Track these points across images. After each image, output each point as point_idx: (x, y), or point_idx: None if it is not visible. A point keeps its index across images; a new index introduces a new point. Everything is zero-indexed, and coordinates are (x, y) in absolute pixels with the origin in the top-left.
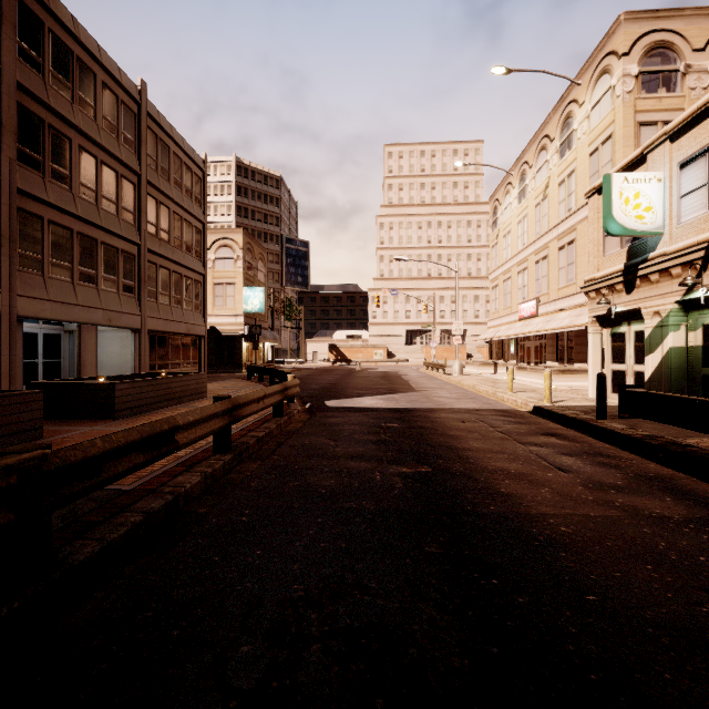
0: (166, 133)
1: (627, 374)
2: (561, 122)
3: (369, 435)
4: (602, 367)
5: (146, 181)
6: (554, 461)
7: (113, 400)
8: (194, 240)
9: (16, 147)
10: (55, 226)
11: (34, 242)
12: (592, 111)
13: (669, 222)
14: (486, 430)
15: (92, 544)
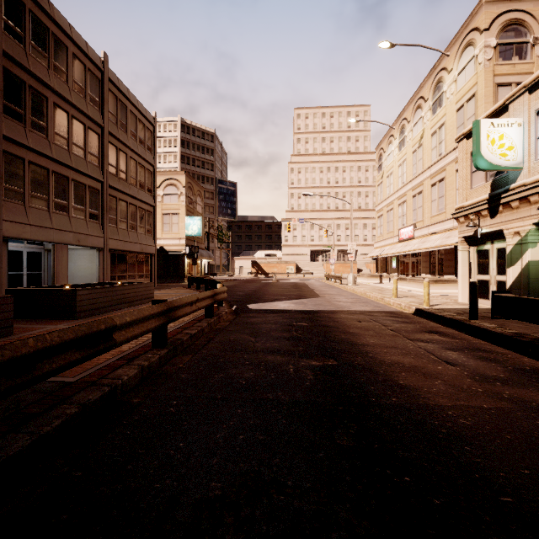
0: (124, 95)
1: (490, 283)
2: (433, 86)
3: (283, 333)
4: (469, 277)
5: (108, 132)
6: (441, 355)
7: (75, 303)
8: (146, 180)
9: (1, 102)
10: (34, 166)
11: (17, 178)
12: (458, 76)
13: (528, 158)
14: (379, 328)
15: (24, 438)
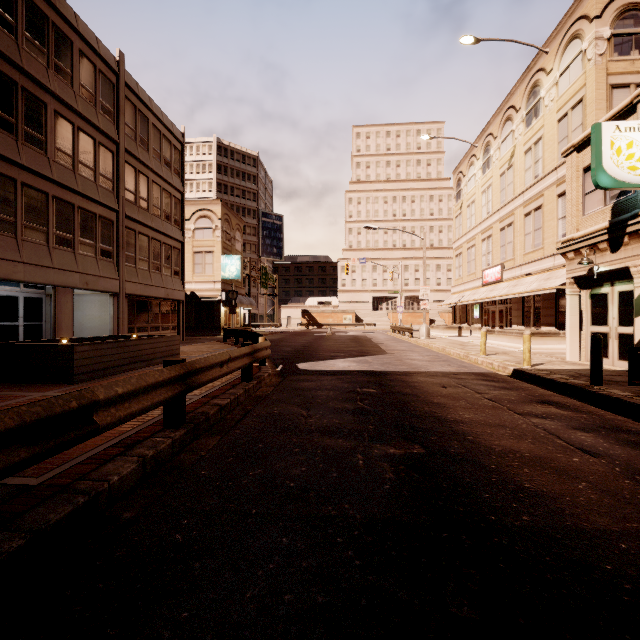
0: (145, 105)
1: (610, 337)
2: (527, 92)
3: (345, 403)
4: (579, 329)
5: (125, 149)
6: (570, 439)
7: (72, 363)
8: (173, 209)
9: None
10: (29, 189)
11: (7, 203)
12: (560, 77)
13: None
14: (473, 397)
15: None
